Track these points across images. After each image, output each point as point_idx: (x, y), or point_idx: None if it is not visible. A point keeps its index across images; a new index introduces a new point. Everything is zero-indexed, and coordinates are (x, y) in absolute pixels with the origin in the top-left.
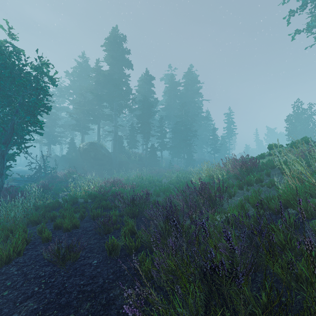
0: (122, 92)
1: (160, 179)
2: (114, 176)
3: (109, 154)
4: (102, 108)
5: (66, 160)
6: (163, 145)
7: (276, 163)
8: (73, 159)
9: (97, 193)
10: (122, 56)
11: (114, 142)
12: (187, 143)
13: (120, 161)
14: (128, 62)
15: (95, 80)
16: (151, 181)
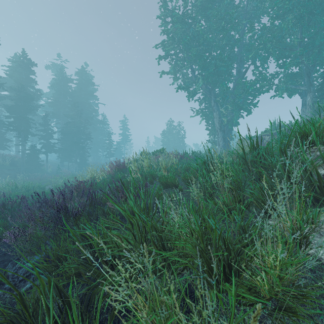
0: None
1: (43, 185)
2: None
3: None
4: None
5: None
6: (48, 147)
7: (126, 165)
8: None
9: None
10: None
11: None
12: (80, 146)
13: None
14: None
15: None
16: (29, 189)
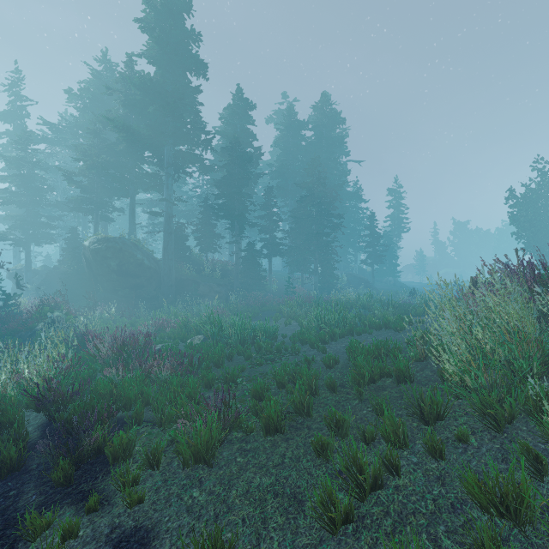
0: (184, 126)
1: (273, 328)
2: (157, 315)
3: (153, 264)
4: (141, 162)
5: (62, 277)
6: (273, 245)
7: None
8: (72, 275)
9: (10, 410)
10: (184, 47)
11: (166, 237)
12: (324, 241)
13: (180, 279)
14: (197, 59)
15: (124, 100)
16: (246, 336)
